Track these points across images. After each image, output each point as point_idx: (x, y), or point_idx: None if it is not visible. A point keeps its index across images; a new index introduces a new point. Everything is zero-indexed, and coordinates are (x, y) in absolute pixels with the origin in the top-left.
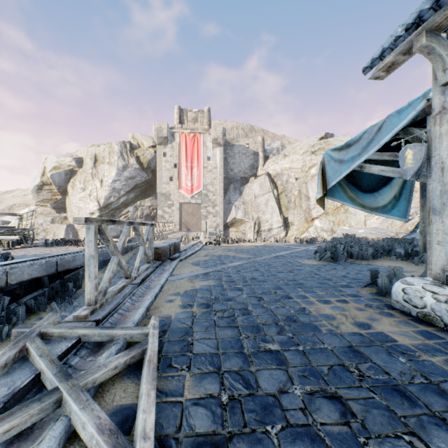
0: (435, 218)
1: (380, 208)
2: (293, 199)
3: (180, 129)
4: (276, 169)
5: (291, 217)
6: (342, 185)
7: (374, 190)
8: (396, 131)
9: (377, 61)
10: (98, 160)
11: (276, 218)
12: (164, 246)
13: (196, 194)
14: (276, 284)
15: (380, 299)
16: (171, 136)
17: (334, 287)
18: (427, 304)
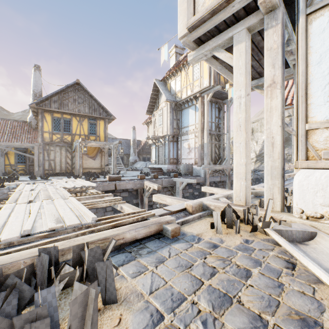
0: None
1: None
2: None
3: None
4: None
5: None
6: None
7: None
8: None
9: None
10: (253, 131)
11: None
12: None
13: None
14: None
15: None
16: None
17: None
18: None
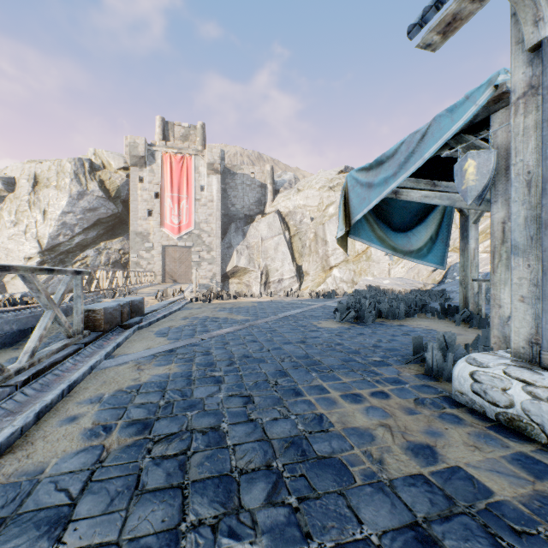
0: (516, 260)
1: (414, 253)
2: (308, 243)
3: (164, 148)
4: (288, 206)
5: (306, 265)
6: (369, 221)
7: (407, 229)
8: (447, 138)
9: (431, 13)
10: (39, 182)
11: (287, 266)
12: (106, 308)
13: (185, 234)
14: (278, 366)
15: (433, 387)
16: (151, 155)
17: (364, 366)
18: (515, 402)
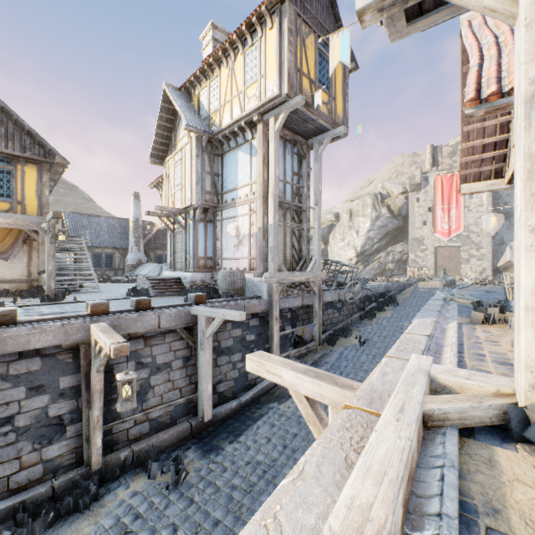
0: None
1: None
2: None
3: (435, 172)
4: None
5: None
6: None
7: None
8: None
9: None
10: (352, 214)
11: None
12: (449, 280)
13: (454, 236)
14: None
15: None
16: (424, 180)
17: None
18: None
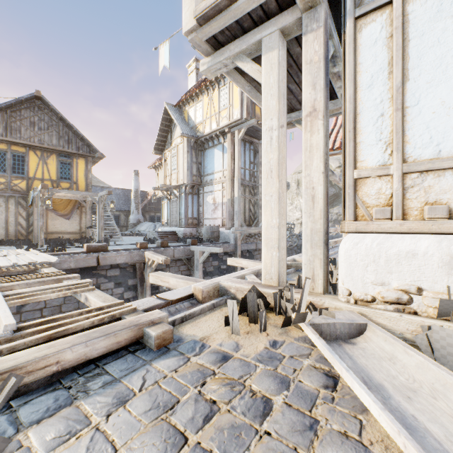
0: None
1: None
2: None
3: None
4: None
5: None
6: None
7: None
8: None
9: None
10: (299, 183)
11: None
12: None
13: None
14: None
15: None
16: None
17: None
18: None
